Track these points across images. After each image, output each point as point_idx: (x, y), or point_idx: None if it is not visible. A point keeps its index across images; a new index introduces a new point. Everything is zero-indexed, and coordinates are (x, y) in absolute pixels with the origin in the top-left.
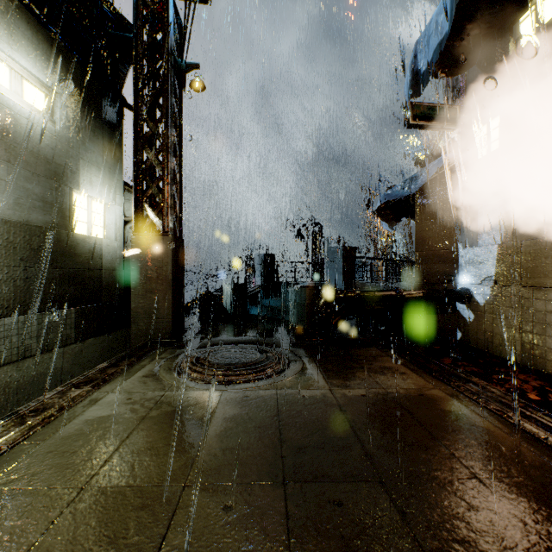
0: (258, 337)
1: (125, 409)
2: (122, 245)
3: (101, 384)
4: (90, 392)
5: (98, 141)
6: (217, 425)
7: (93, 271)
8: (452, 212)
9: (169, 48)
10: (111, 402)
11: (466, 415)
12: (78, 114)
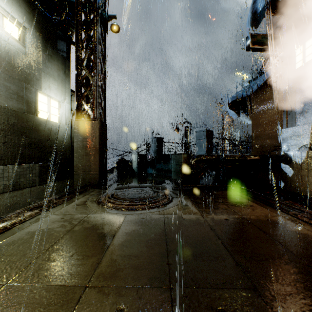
0: (152, 184)
1: (57, 225)
2: (70, 128)
3: (46, 208)
4: (37, 213)
5: (54, 62)
6: (120, 237)
7: (51, 142)
8: (277, 105)
9: (97, 4)
10: (50, 220)
11: (309, 235)
12: (40, 43)
